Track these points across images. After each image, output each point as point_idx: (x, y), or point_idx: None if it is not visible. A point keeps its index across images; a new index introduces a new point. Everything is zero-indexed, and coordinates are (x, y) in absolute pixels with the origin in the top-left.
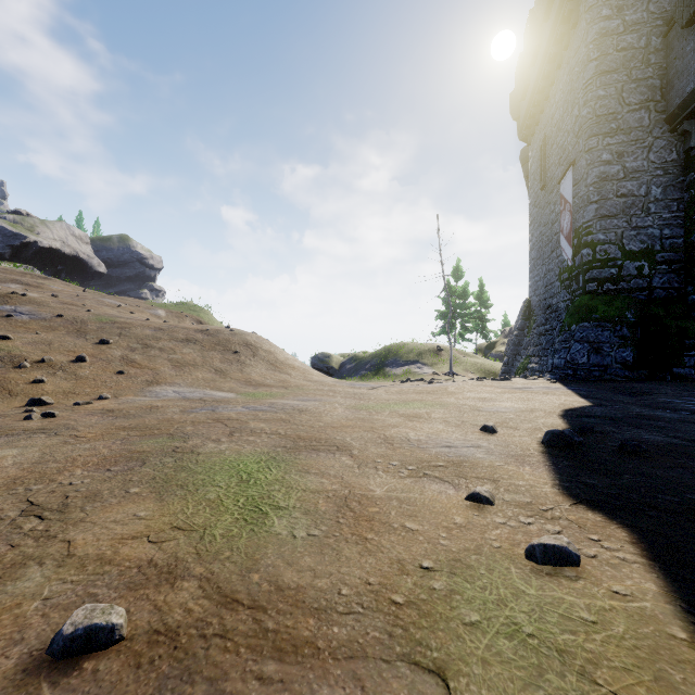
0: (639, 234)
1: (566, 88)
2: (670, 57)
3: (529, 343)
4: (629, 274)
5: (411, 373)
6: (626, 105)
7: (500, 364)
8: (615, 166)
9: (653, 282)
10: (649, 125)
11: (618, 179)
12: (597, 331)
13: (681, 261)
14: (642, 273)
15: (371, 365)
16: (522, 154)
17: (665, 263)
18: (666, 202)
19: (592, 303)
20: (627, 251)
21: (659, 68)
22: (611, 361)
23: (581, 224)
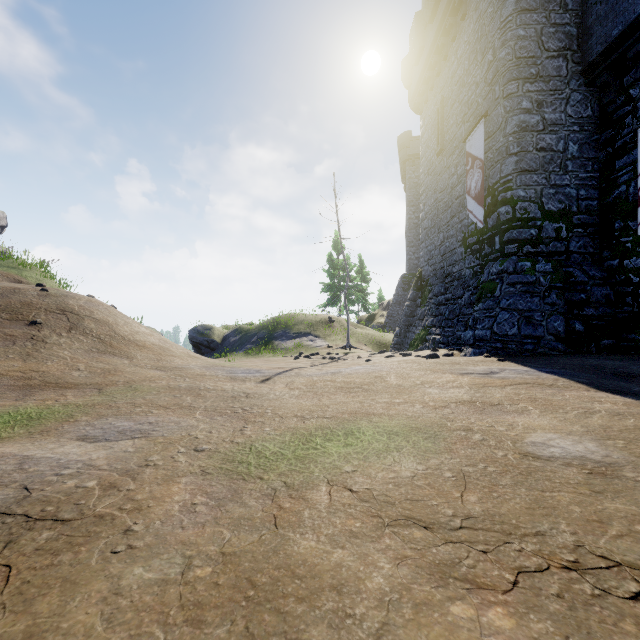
0: (557, 192)
1: (473, 37)
2: (588, 2)
3: (426, 313)
4: (548, 236)
5: (303, 346)
6: (545, 50)
7: (388, 335)
8: (534, 116)
9: (570, 246)
10: (567, 75)
11: (538, 131)
12: (526, 298)
13: (595, 224)
14: (560, 235)
15: (258, 338)
16: (400, 140)
17: (581, 226)
18: (582, 161)
19: (517, 266)
20: (546, 211)
21: (576, 16)
22: (544, 331)
23: (498, 179)
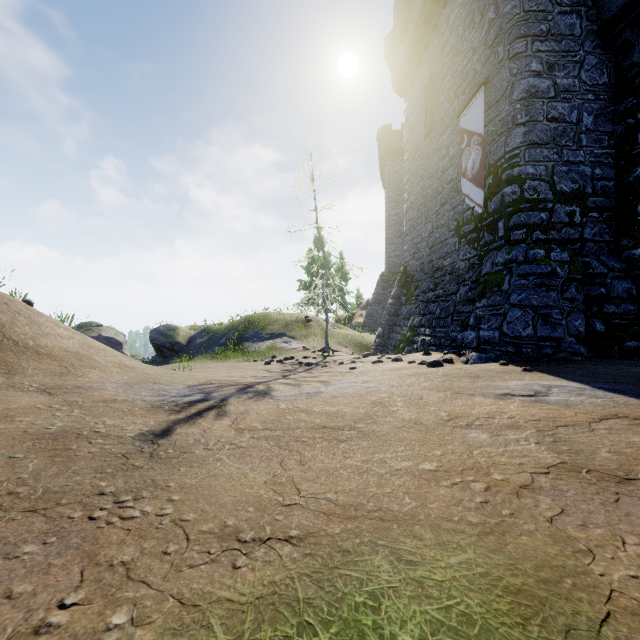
0: (570, 170)
1: None
2: None
3: (413, 312)
4: (560, 220)
5: (276, 348)
6: (557, 4)
7: (368, 335)
8: (545, 80)
9: (584, 233)
10: (581, 35)
11: (549, 98)
12: (542, 292)
13: (612, 208)
14: (573, 220)
15: (228, 339)
16: (379, 134)
17: (596, 210)
18: (597, 134)
19: (528, 254)
20: (558, 191)
21: None
22: (564, 332)
23: (502, 154)
